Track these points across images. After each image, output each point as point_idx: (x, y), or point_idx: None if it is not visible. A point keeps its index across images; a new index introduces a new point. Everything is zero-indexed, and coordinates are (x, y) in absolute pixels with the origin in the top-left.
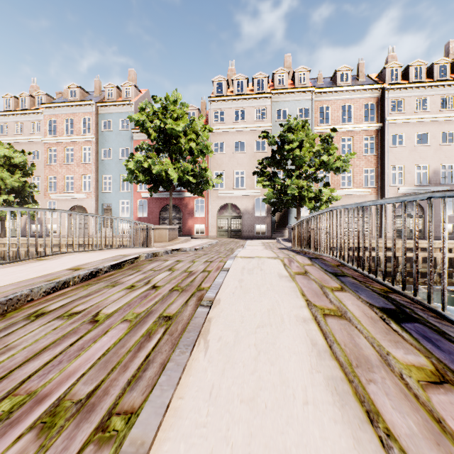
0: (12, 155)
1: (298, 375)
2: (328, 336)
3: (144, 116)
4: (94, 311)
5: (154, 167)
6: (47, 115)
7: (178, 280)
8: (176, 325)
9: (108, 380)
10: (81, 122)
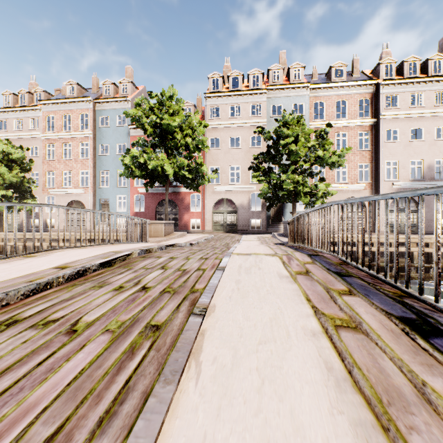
0: (10, 151)
1: (315, 418)
2: (344, 357)
3: (140, 112)
4: (74, 319)
5: (150, 162)
6: (45, 111)
7: (170, 280)
8: (164, 338)
9: (75, 418)
10: (78, 118)
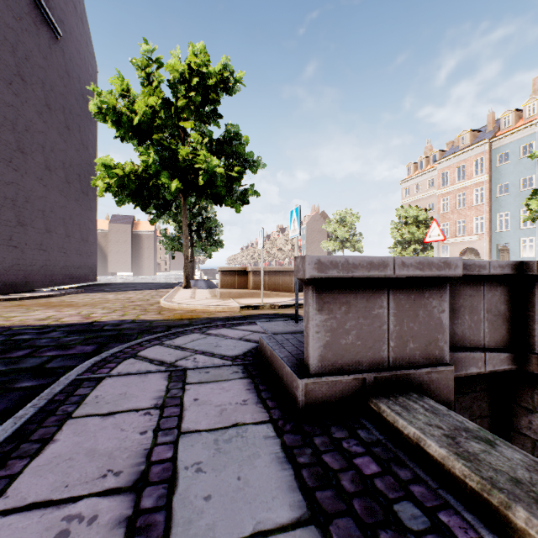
0: (418, 214)
1: None
2: None
3: None
4: None
5: None
6: (439, 169)
7: None
8: None
9: None
10: (472, 165)
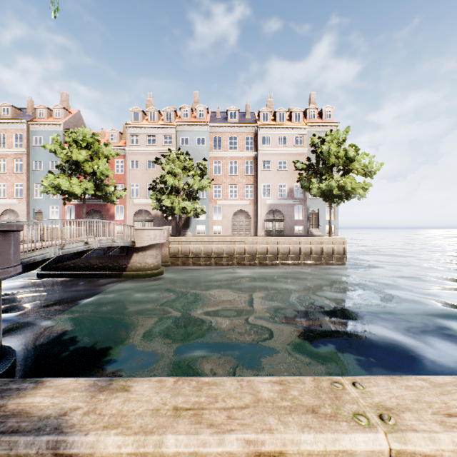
0: None
1: None
2: None
3: (56, 145)
4: None
5: (63, 184)
6: None
7: None
8: None
9: None
10: (13, 137)
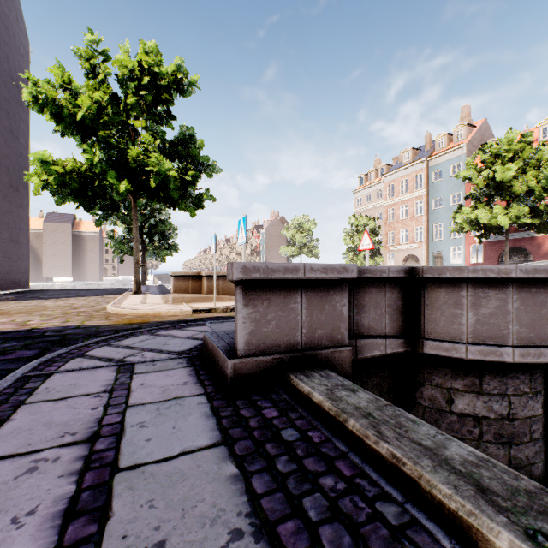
0: (367, 223)
1: None
2: None
3: (471, 170)
4: None
5: (481, 216)
6: (386, 182)
7: None
8: None
9: None
10: (413, 180)
